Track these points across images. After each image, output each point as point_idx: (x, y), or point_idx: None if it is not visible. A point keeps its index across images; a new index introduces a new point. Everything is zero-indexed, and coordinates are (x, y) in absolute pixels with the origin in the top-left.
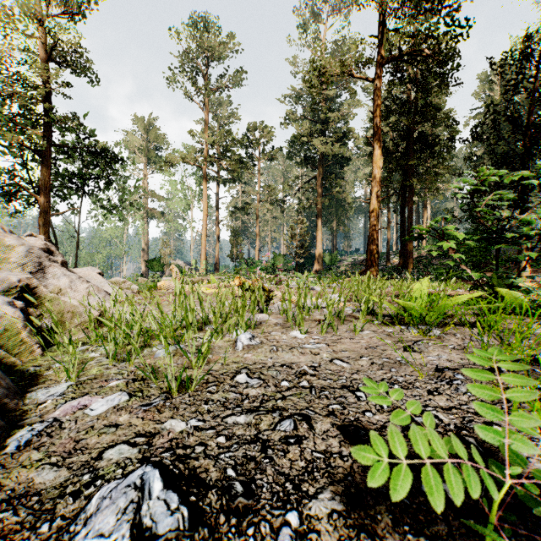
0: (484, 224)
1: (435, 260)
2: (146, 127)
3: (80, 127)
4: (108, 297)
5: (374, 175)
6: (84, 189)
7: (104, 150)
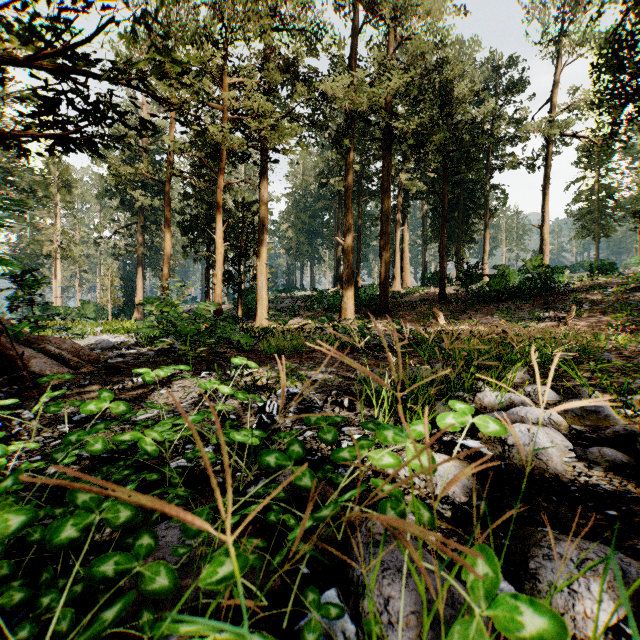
0: None
1: None
2: None
3: None
4: None
5: (165, 251)
6: None
7: None
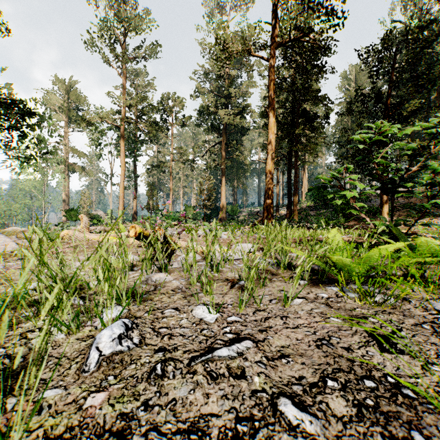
0: (381, 175)
1: (313, 212)
2: (67, 88)
3: None
4: None
5: (269, 139)
6: None
7: (15, 102)
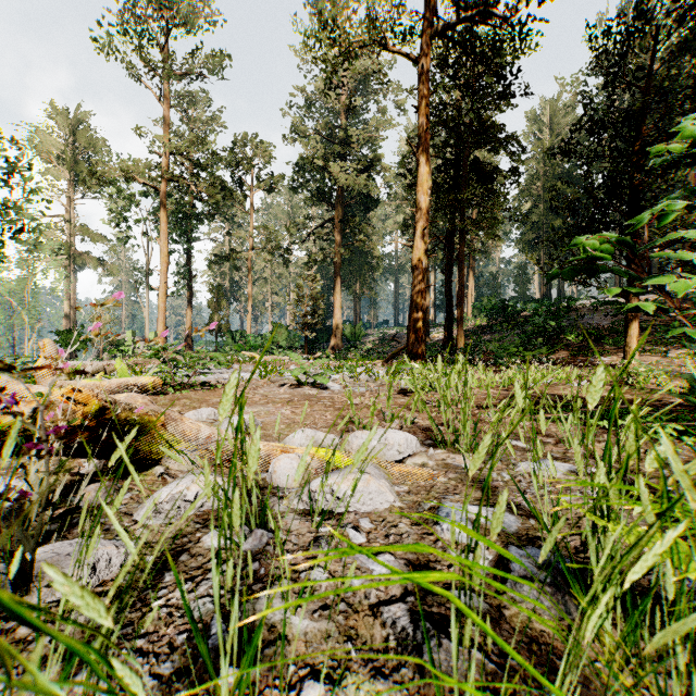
0: None
1: (487, 335)
2: (72, 124)
3: None
4: None
5: (419, 204)
6: None
7: None
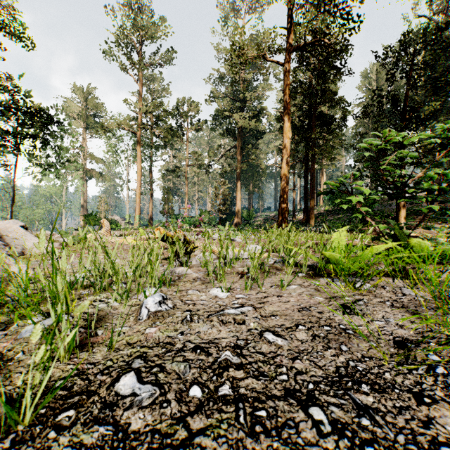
0: (386, 181)
1: (331, 216)
2: (85, 95)
3: (15, 88)
4: (4, 252)
5: (284, 144)
6: (19, 147)
7: (39, 111)
